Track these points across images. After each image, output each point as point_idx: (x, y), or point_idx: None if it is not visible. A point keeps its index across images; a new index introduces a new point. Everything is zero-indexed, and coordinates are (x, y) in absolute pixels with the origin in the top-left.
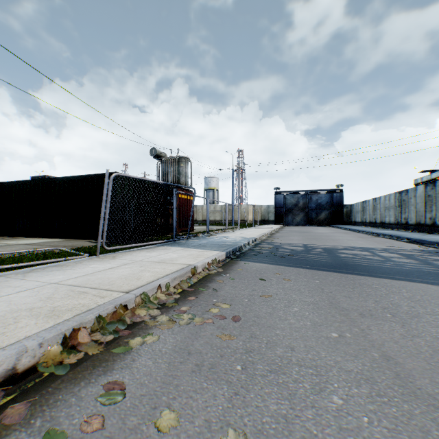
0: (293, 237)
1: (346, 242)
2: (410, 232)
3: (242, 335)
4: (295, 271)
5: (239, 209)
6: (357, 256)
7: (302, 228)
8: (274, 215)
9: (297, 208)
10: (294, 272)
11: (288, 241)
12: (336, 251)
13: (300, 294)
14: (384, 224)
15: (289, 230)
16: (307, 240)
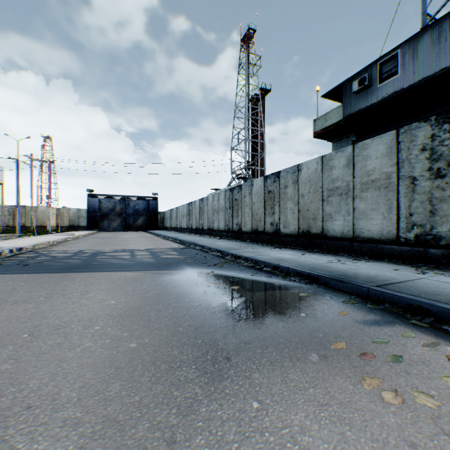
0: (84, 244)
1: (129, 245)
2: (191, 235)
3: None
4: (13, 278)
5: (35, 212)
6: (113, 257)
7: (113, 234)
8: (87, 220)
9: (114, 213)
10: (11, 279)
11: (68, 248)
12: (103, 254)
13: None
14: (182, 229)
15: (94, 237)
16: (94, 246)
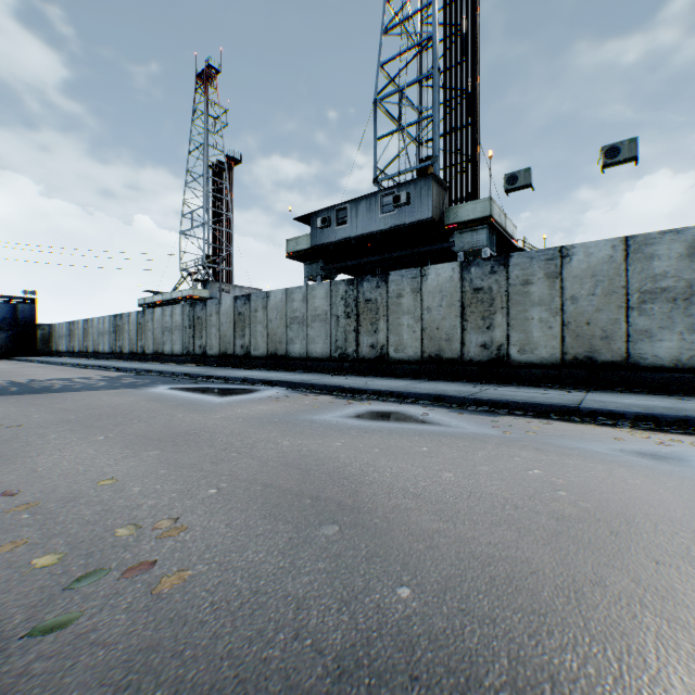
0: None
1: (43, 376)
2: (124, 362)
3: None
4: None
5: None
6: (56, 384)
7: None
8: None
9: None
10: None
11: None
12: (31, 383)
13: (3, 405)
14: (100, 354)
15: None
16: None
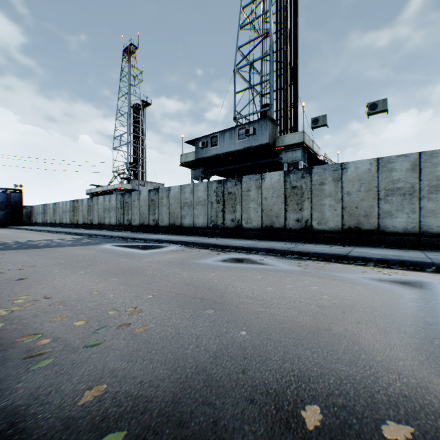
0: None
1: (33, 238)
2: (80, 229)
3: (4, 263)
4: (6, 252)
5: None
6: (43, 243)
7: None
8: None
9: None
10: (6, 252)
11: None
12: (28, 242)
13: (18, 255)
14: (63, 224)
15: None
16: None
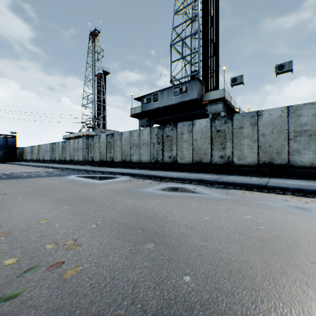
0: None
1: (19, 170)
2: (56, 164)
3: None
4: None
5: None
6: (24, 174)
7: None
8: None
9: None
10: None
11: None
12: (13, 174)
13: None
14: (45, 161)
15: None
16: None
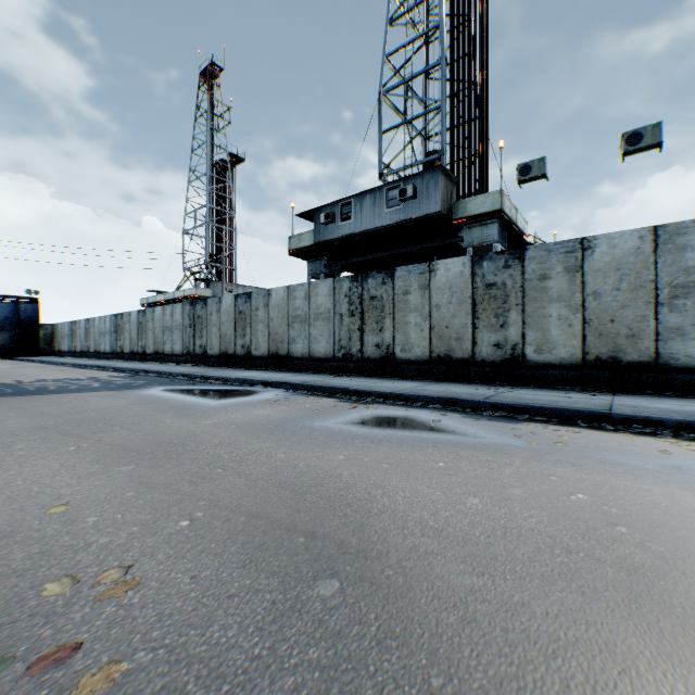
0: None
1: (38, 376)
2: (125, 362)
3: None
4: None
5: None
6: (48, 386)
7: None
8: None
9: None
10: None
11: None
12: (22, 384)
13: None
14: (101, 354)
15: None
16: None
